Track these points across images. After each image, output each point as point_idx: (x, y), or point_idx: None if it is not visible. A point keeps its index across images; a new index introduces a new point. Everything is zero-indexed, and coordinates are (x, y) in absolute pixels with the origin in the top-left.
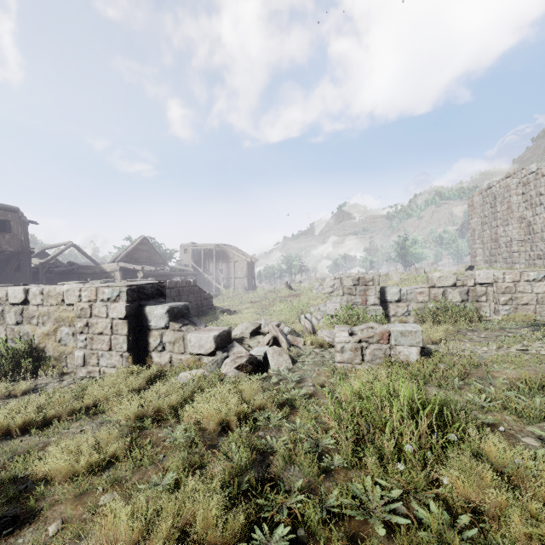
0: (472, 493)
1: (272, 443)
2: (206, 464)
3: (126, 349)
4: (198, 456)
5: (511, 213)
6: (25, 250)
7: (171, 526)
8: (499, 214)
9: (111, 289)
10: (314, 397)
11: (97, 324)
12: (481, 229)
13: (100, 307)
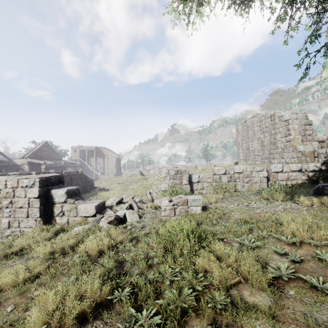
0: (206, 265)
1: (125, 257)
2: (91, 271)
3: (39, 216)
4: (87, 267)
5: (254, 135)
6: None
7: (75, 297)
8: (249, 135)
9: (28, 180)
10: (149, 234)
11: (18, 202)
12: (242, 143)
13: (21, 191)
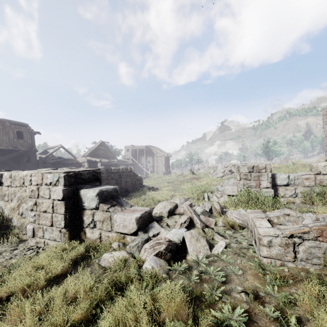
0: None
1: None
2: None
3: (63, 226)
4: None
5: None
6: (32, 149)
7: None
8: None
9: (52, 174)
10: (253, 319)
11: (42, 204)
12: None
13: (45, 190)
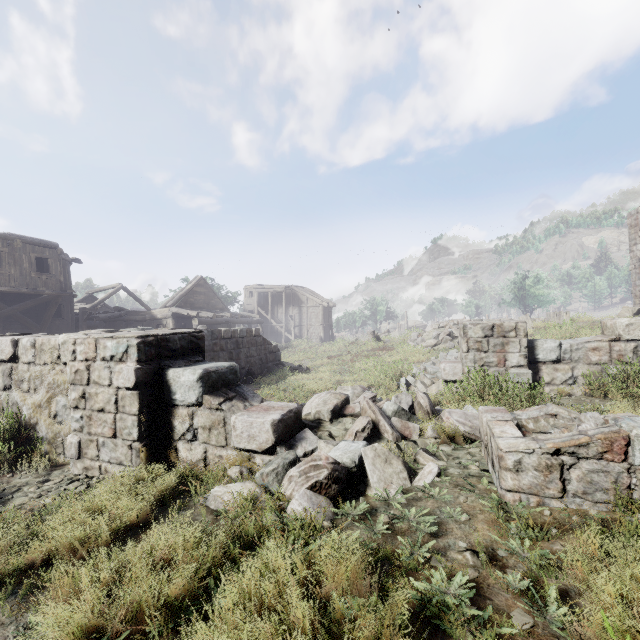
0: None
1: None
2: None
3: (136, 437)
4: None
5: None
6: (65, 293)
7: None
8: None
9: (115, 341)
10: (485, 595)
11: (97, 396)
12: None
13: (101, 370)
